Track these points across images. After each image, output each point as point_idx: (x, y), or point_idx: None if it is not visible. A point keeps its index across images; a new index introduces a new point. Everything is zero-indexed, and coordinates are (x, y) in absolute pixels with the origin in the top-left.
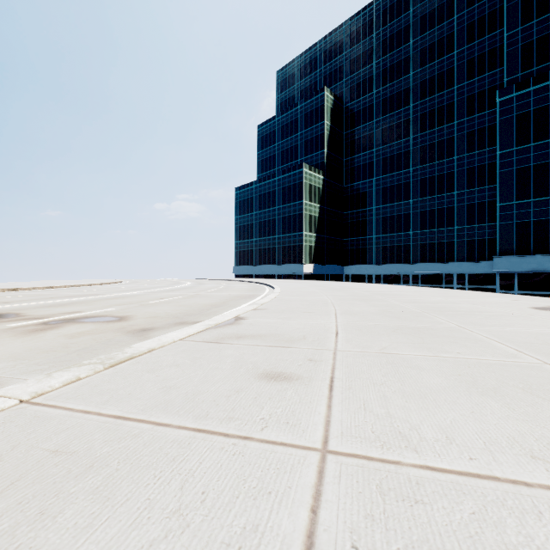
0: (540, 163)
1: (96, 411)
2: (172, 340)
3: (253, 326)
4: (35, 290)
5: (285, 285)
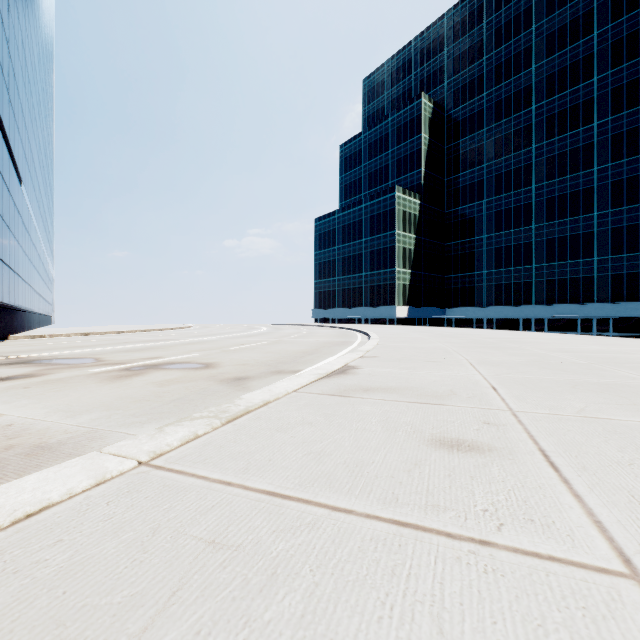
0: None
1: (239, 482)
2: (285, 391)
3: (375, 376)
4: (107, 334)
5: (380, 331)
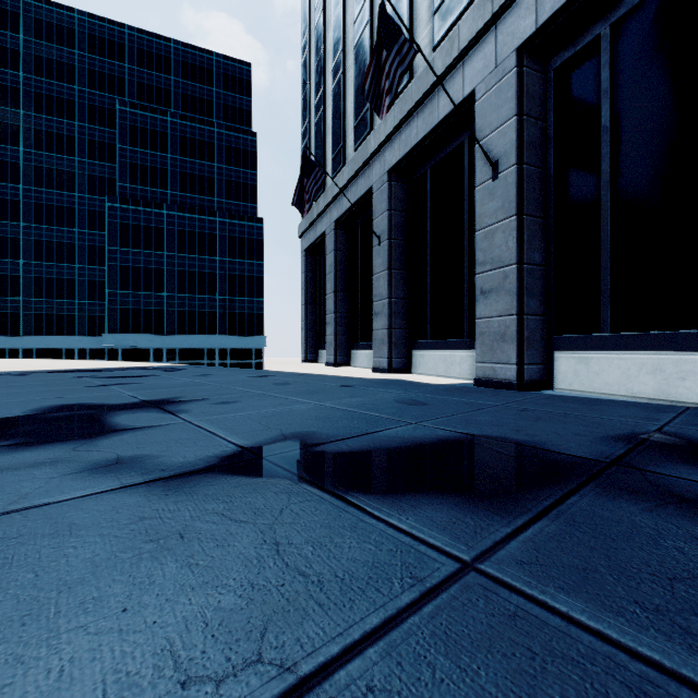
0: (136, 266)
1: None
2: None
3: None
4: None
5: None
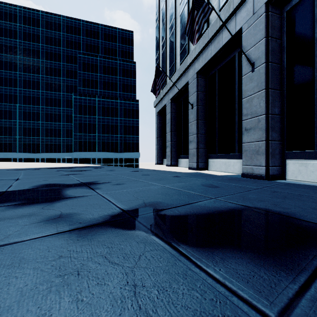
0: (85, 122)
1: None
2: None
3: None
4: None
5: None
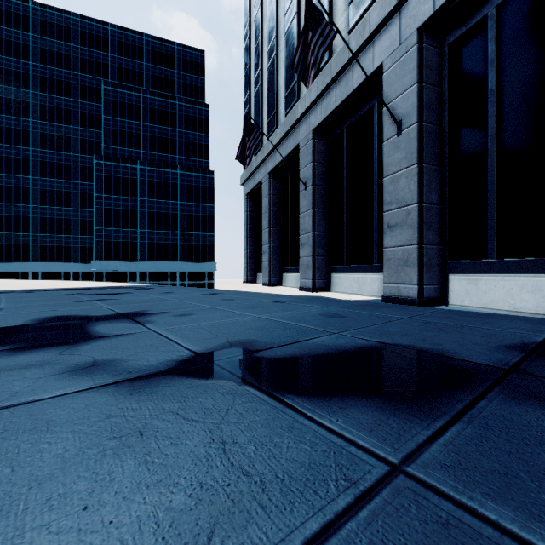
0: (117, 208)
1: None
2: None
3: None
4: None
5: None
